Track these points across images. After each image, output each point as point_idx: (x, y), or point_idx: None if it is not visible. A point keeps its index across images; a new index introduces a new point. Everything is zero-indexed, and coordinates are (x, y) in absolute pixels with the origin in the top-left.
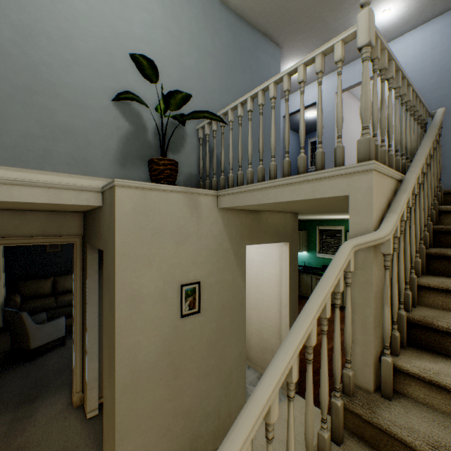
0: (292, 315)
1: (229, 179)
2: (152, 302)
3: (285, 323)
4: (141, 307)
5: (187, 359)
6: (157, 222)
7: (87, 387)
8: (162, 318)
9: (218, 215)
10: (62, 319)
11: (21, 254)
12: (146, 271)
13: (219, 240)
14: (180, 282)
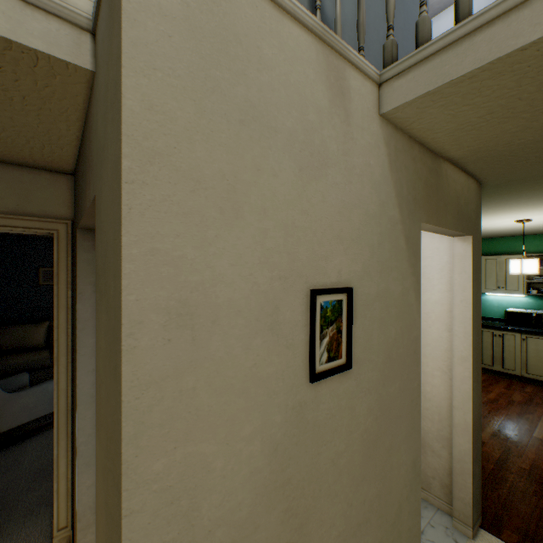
0: (475, 378)
1: (420, 28)
2: (241, 333)
3: (461, 394)
4: (211, 347)
5: (322, 493)
6: (254, 87)
7: (77, 525)
8: (267, 382)
9: (380, 134)
10: (52, 384)
11: (0, 287)
12: (225, 232)
13: (381, 195)
14: (309, 284)
